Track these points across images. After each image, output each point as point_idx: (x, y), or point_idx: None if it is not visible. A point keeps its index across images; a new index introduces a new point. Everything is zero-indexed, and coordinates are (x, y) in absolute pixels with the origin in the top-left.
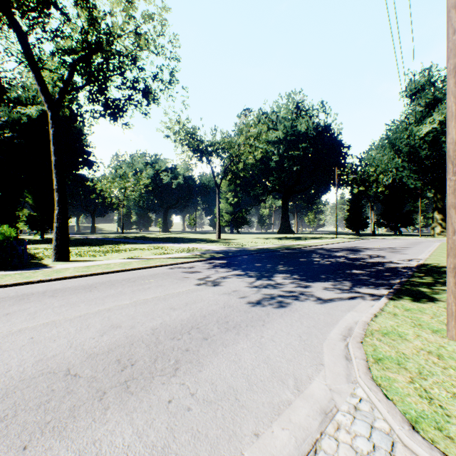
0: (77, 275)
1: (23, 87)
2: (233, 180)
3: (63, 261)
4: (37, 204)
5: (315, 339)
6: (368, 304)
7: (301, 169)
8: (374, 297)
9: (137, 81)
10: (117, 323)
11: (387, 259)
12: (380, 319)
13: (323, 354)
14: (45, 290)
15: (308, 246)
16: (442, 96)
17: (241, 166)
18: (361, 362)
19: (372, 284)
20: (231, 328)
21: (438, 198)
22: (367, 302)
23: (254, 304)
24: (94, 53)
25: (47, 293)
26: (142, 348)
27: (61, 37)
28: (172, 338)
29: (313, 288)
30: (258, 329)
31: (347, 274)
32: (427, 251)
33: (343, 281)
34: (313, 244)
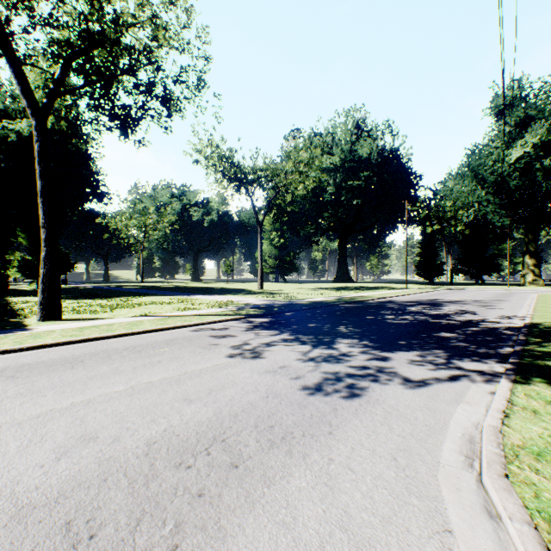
0: (61, 341)
1: (12, 96)
2: (279, 216)
3: (52, 319)
4: (33, 246)
5: (421, 465)
6: (482, 390)
7: (362, 204)
8: (486, 377)
9: (152, 82)
10: (93, 430)
11: (480, 316)
12: (516, 422)
13: (445, 503)
14: (6, 366)
15: (374, 298)
16: (537, 113)
17: (289, 198)
18: (526, 531)
19: (475, 355)
20: (279, 441)
21: (530, 239)
22: (479, 386)
23: (312, 391)
24: (97, 46)
25: (6, 371)
26: (119, 491)
27: (54, 26)
28: (178, 465)
29: (395, 362)
30: (322, 443)
31: (435, 339)
32: (526, 305)
33: (432, 349)
34: (380, 296)
